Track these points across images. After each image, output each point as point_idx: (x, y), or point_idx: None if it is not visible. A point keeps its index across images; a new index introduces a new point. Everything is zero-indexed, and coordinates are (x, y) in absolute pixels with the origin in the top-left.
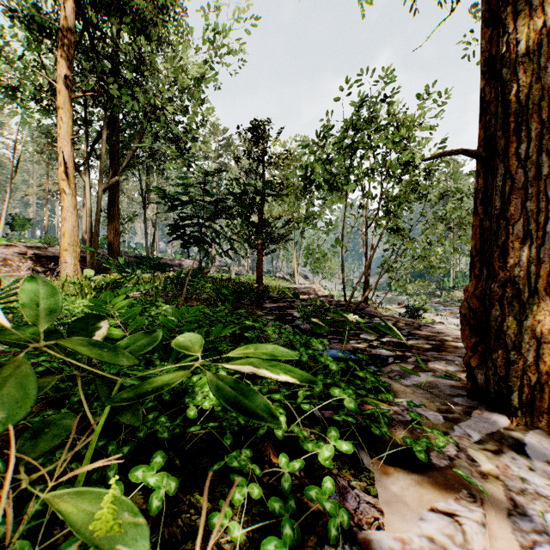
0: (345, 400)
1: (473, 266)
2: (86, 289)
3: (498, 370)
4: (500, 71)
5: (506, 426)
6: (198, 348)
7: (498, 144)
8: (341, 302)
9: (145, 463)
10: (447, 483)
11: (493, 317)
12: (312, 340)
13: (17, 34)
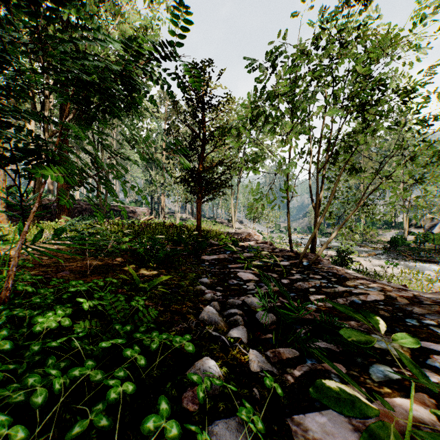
0: None
1: None
2: None
3: None
4: None
5: None
6: None
7: None
8: (288, 253)
9: None
10: None
11: None
12: None
13: None
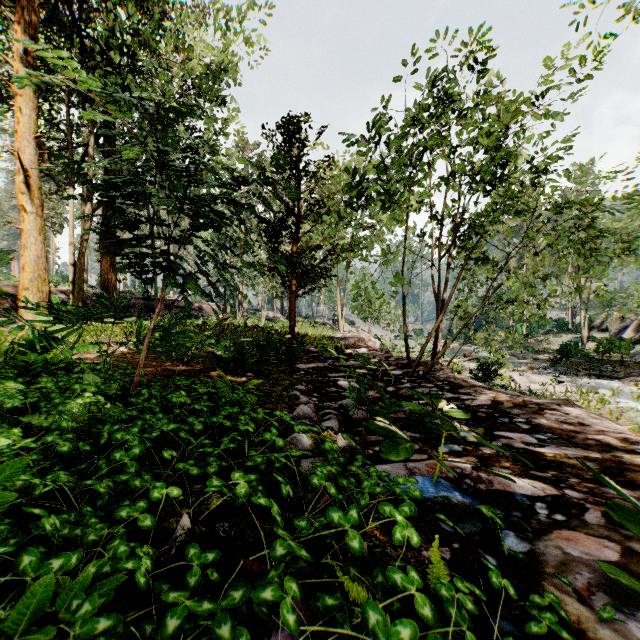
0: None
1: None
2: None
3: None
4: None
5: None
6: None
7: None
8: (403, 361)
9: None
10: None
11: None
12: (389, 510)
13: None
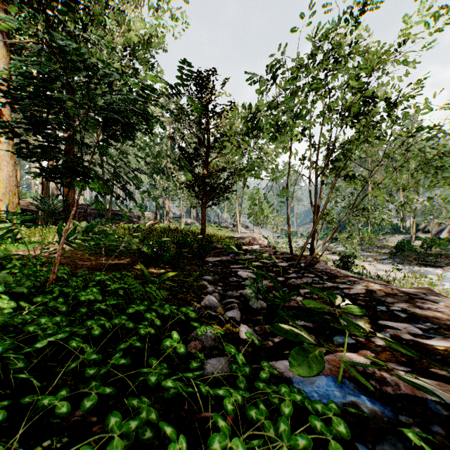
0: None
1: None
2: None
3: None
4: None
5: None
6: None
7: None
8: (288, 255)
9: None
10: None
11: None
12: None
13: None
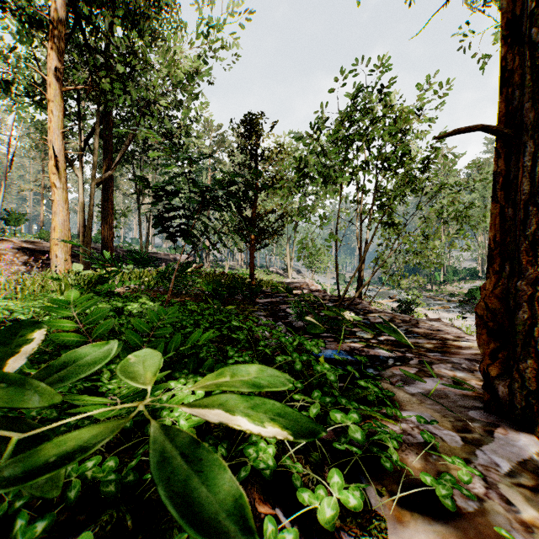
0: (349, 429)
1: (492, 261)
2: (63, 285)
3: (526, 383)
4: (528, 32)
5: (538, 451)
6: (149, 375)
7: (526, 118)
8: (335, 297)
9: (84, 526)
10: (481, 538)
11: (519, 320)
12: (306, 342)
13: (8, 27)
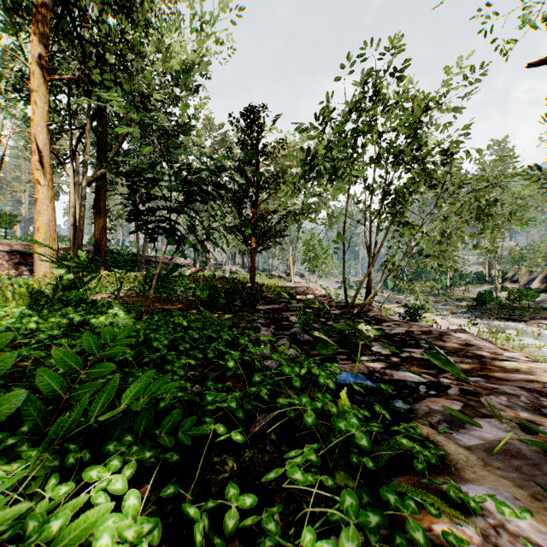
0: None
1: None
2: (10, 293)
3: None
4: None
5: None
6: None
7: None
8: (342, 304)
9: None
10: None
11: None
12: (318, 372)
13: None
